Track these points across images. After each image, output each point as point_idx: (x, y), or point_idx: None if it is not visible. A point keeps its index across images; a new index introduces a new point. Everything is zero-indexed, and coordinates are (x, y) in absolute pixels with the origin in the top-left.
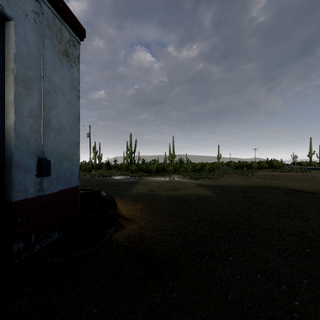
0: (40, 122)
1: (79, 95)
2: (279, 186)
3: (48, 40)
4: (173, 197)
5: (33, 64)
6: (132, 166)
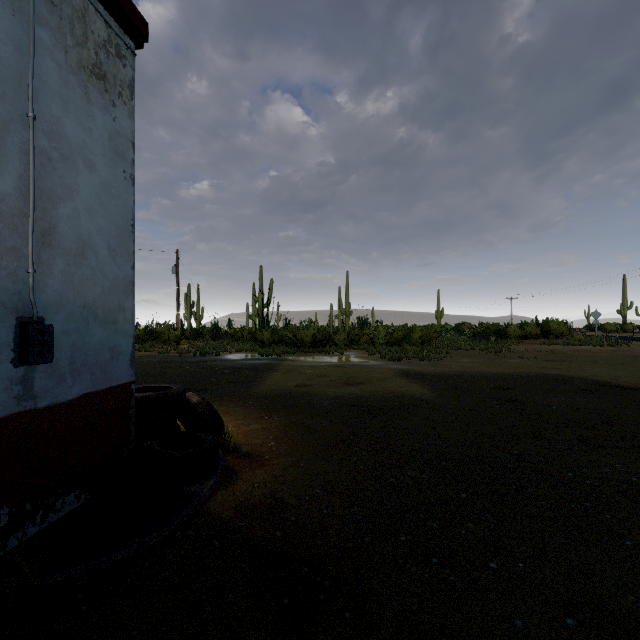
0: (26, 231)
1: (133, 172)
2: (570, 376)
3: (48, 32)
4: (348, 401)
5: (4, 87)
6: (264, 332)
